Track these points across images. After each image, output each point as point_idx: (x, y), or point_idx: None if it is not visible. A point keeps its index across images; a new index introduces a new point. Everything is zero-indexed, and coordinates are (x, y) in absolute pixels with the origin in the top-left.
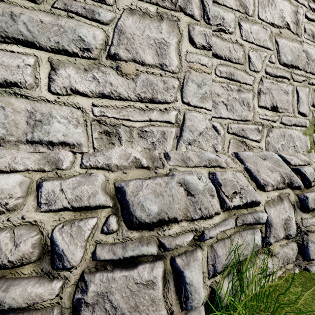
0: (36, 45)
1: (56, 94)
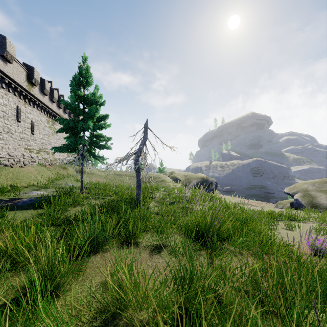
0: None
1: None
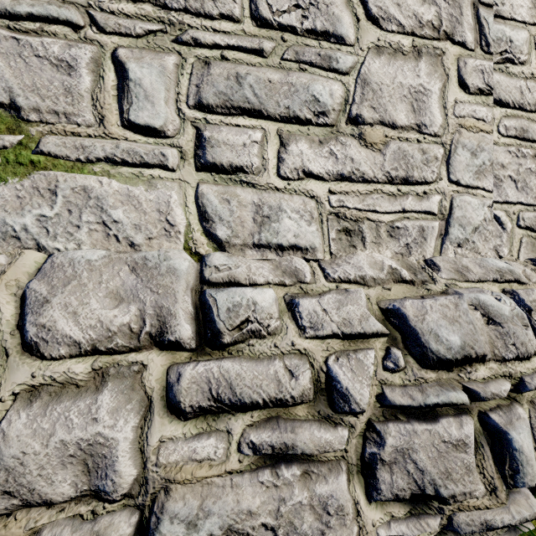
0: (264, 114)
1: (286, 179)
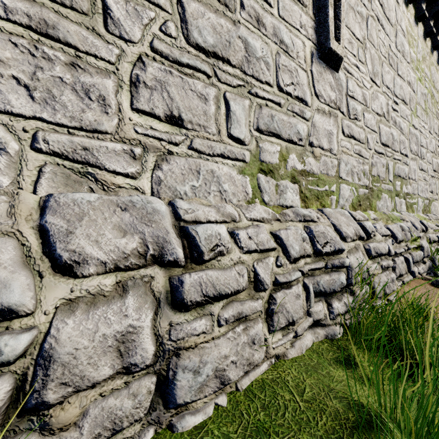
0: None
1: None
